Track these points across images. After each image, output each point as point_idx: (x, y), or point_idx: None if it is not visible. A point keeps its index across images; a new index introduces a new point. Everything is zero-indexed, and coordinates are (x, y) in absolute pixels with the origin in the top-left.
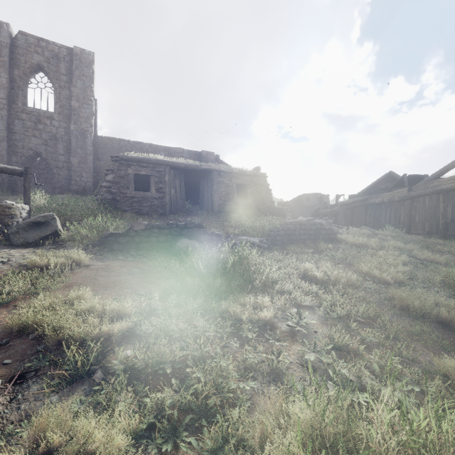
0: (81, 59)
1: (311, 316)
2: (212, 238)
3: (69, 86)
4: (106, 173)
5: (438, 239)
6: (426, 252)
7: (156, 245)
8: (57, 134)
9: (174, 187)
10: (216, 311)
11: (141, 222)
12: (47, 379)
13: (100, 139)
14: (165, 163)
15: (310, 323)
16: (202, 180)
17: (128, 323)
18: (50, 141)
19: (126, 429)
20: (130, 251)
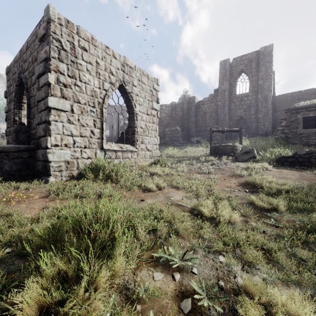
0: (264, 53)
1: None
2: None
3: (257, 73)
4: (281, 121)
5: None
6: None
7: (314, 164)
8: (250, 104)
9: None
10: None
11: (302, 150)
12: (259, 194)
13: (277, 98)
14: None
15: None
16: None
17: (287, 187)
18: (246, 109)
19: (283, 203)
20: (294, 166)
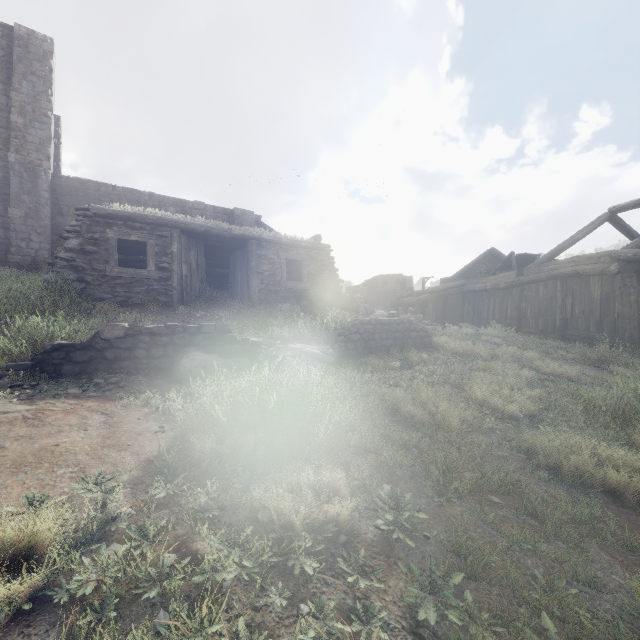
0: (29, 46)
1: (415, 500)
2: (245, 349)
3: (6, 89)
4: (67, 235)
5: (557, 341)
6: (551, 362)
7: (145, 364)
8: None
9: (187, 262)
10: (243, 513)
11: (117, 325)
12: None
13: (64, 181)
14: (172, 223)
15: (415, 515)
16: (234, 252)
17: (32, 581)
18: None
19: None
20: (94, 376)
